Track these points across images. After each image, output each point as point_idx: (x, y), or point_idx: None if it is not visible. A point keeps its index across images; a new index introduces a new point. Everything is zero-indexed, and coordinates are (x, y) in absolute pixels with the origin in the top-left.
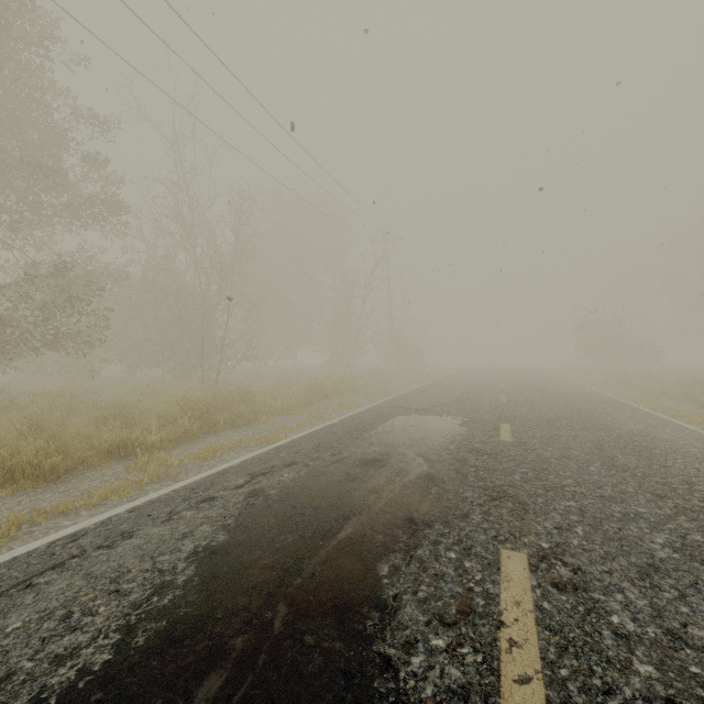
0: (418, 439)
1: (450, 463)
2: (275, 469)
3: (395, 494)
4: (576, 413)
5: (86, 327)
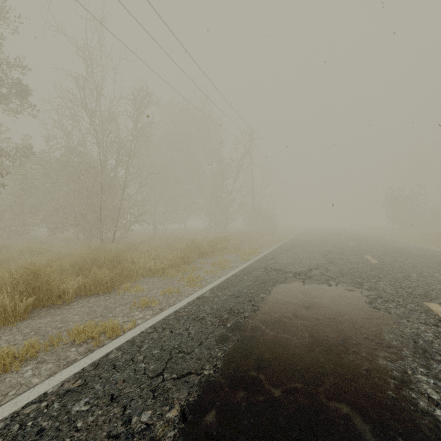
0: (338, 349)
1: None
2: None
3: None
4: None
5: None
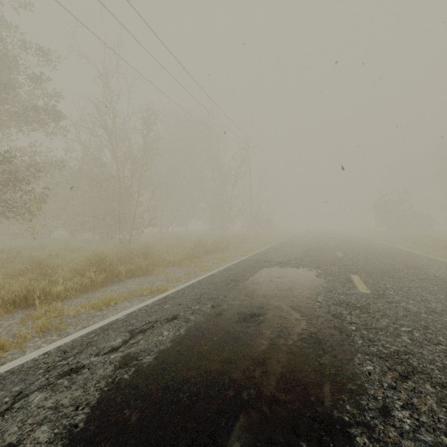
0: (287, 290)
1: (327, 319)
2: (156, 324)
3: (284, 366)
4: (403, 265)
5: (28, 200)
